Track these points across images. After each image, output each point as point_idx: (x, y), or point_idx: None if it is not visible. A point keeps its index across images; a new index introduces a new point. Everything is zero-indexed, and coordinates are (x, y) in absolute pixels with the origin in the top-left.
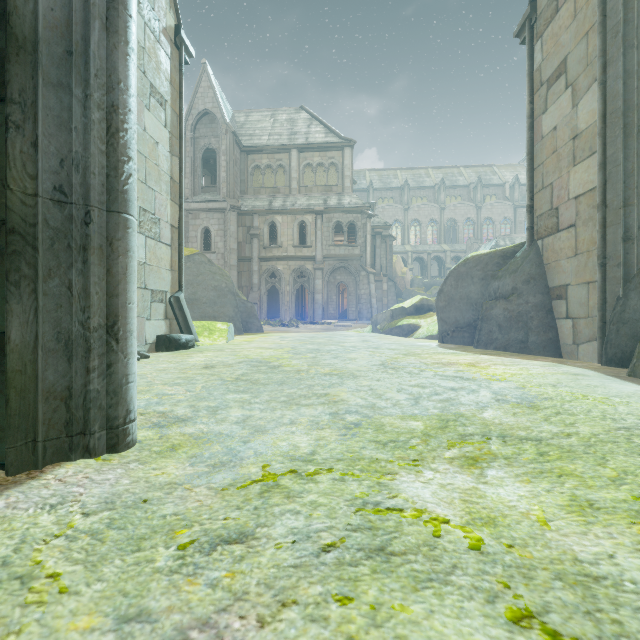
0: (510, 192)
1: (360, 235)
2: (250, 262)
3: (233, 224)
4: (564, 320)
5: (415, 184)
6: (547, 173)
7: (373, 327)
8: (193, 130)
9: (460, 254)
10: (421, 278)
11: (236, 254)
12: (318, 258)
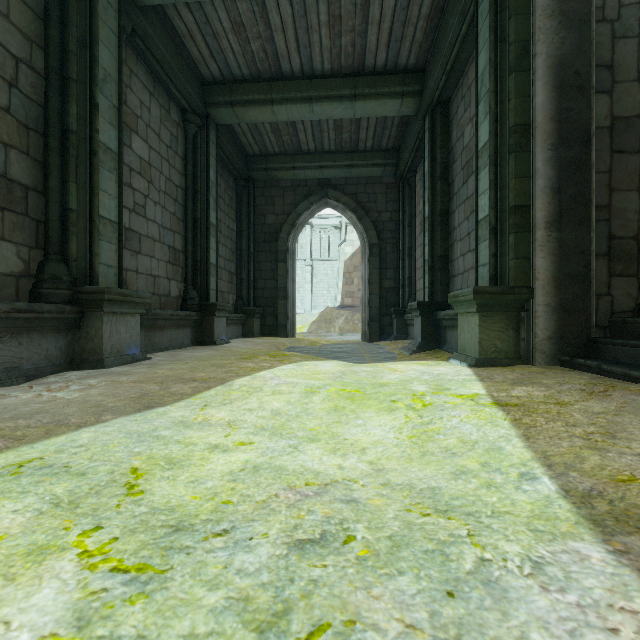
0: None
1: None
2: None
3: None
4: None
5: None
6: None
7: None
8: None
9: None
10: None
11: None
12: None
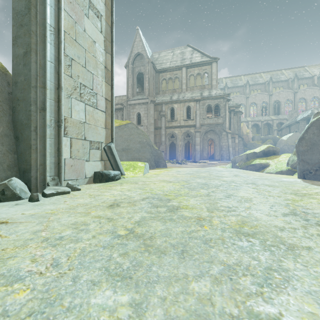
0: (318, 81)
1: (222, 111)
2: (160, 129)
3: (152, 110)
4: None
5: (253, 82)
6: None
7: (233, 164)
8: (132, 64)
9: (282, 121)
10: (259, 135)
11: (153, 125)
12: (197, 126)
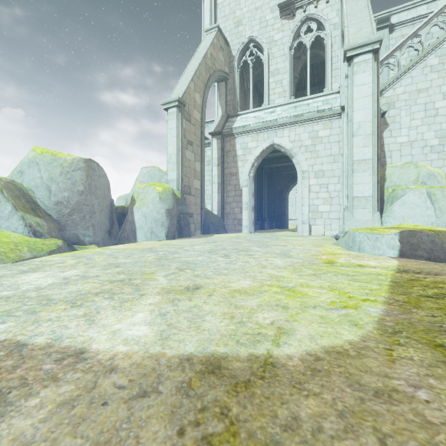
0: None
1: None
2: None
3: None
4: (192, 224)
5: None
6: (188, 172)
7: None
8: None
9: None
10: None
11: None
12: None
